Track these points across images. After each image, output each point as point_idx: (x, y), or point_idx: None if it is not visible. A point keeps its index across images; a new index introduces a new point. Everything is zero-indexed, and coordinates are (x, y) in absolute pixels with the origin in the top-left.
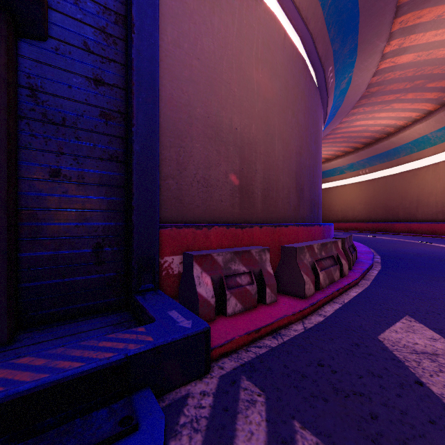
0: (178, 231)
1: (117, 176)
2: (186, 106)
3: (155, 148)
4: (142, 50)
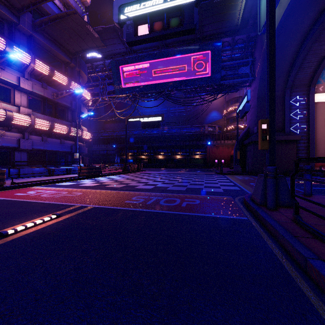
0: (317, 163)
1: (306, 155)
2: (319, 139)
3: (313, 151)
4: (311, 137)
